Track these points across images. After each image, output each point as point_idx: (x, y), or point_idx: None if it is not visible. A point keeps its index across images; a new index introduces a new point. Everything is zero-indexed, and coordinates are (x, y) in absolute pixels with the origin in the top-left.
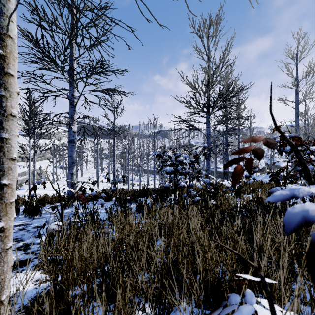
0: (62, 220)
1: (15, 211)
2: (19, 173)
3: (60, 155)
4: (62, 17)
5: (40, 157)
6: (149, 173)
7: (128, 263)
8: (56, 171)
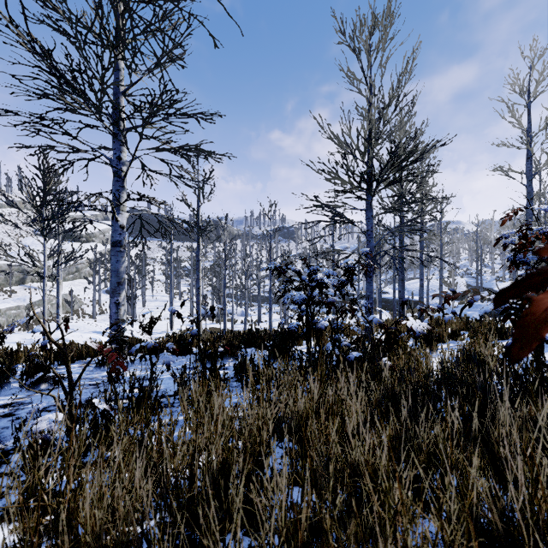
0: (70, 406)
1: (4, 377)
2: (35, 302)
3: (107, 270)
4: (99, 12)
5: (72, 273)
6: (262, 301)
7: (200, 528)
8: (100, 298)
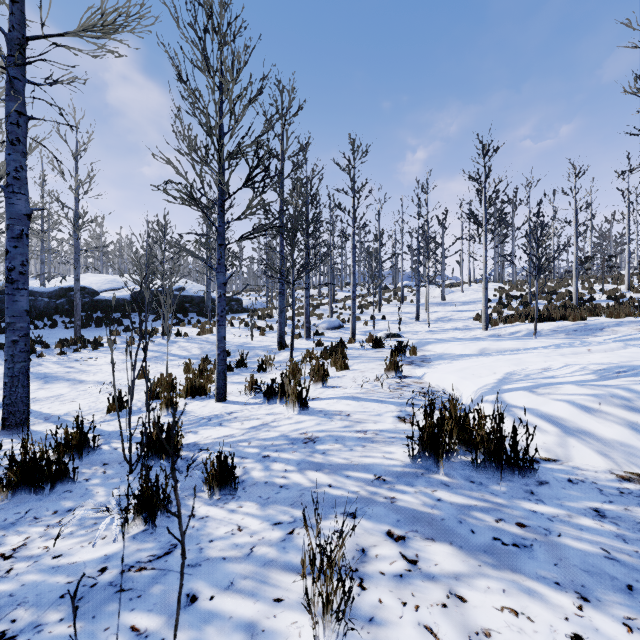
0: None
1: None
2: None
3: None
4: None
5: None
6: None
7: None
8: None
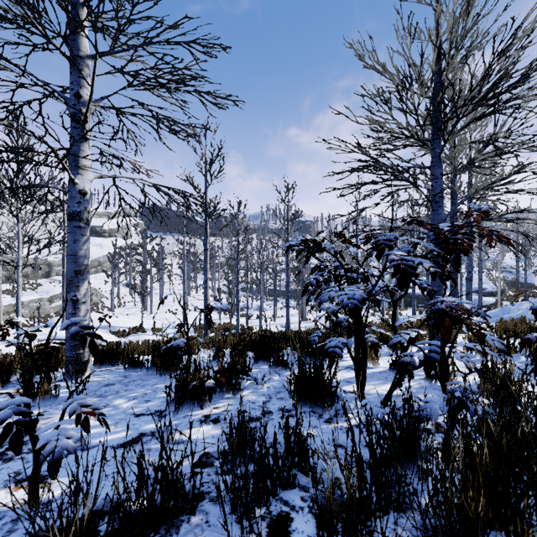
0: None
1: None
2: (57, 295)
3: (126, 264)
4: None
5: (95, 267)
6: (278, 295)
7: None
8: (119, 291)
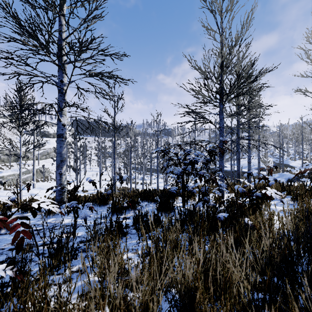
0: None
1: None
2: (24, 172)
3: None
4: None
5: (45, 155)
6: (153, 171)
7: None
8: None
